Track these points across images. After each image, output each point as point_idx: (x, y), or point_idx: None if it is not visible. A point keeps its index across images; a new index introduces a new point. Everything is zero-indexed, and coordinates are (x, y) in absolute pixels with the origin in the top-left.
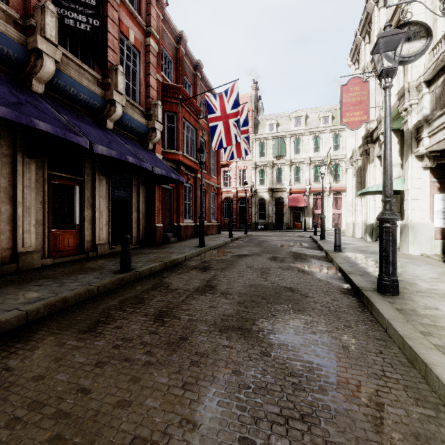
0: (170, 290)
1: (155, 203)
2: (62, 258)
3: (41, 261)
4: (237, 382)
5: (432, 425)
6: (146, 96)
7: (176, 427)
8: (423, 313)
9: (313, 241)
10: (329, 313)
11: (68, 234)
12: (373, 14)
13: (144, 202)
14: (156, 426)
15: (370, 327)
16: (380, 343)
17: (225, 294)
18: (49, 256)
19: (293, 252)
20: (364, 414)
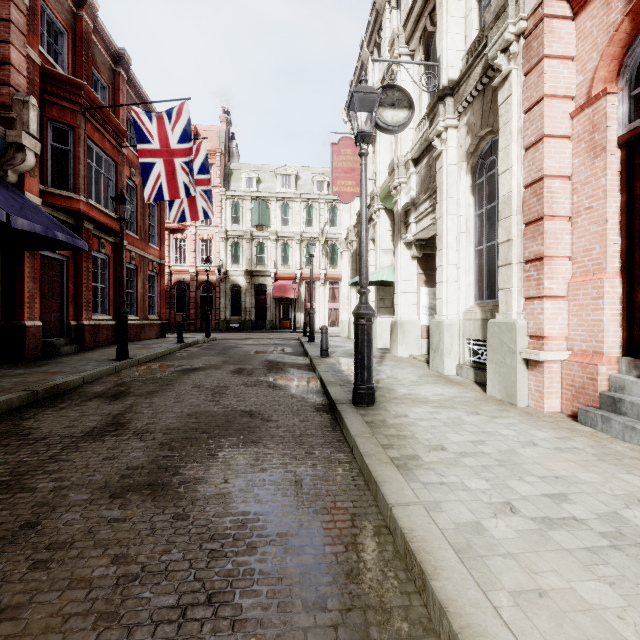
0: (31, 440)
1: (23, 283)
2: None
3: None
4: (116, 575)
5: (368, 554)
6: (0, 82)
7: None
8: (392, 423)
9: (300, 345)
10: (292, 439)
11: None
12: (368, 66)
13: None
14: None
15: (335, 450)
16: (341, 468)
17: (142, 434)
18: None
19: (270, 360)
20: (297, 565)
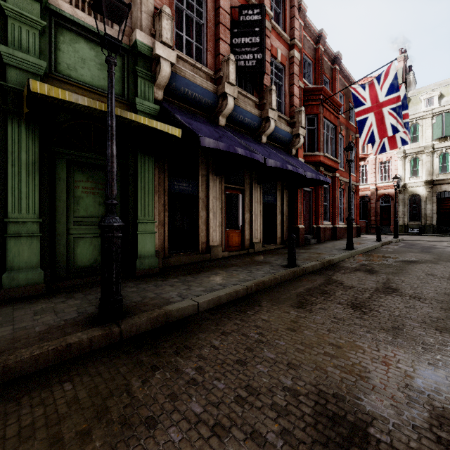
0: (347, 286)
1: (297, 205)
2: (233, 252)
3: (222, 253)
4: None
5: None
6: (289, 106)
7: (445, 390)
8: None
9: None
10: None
11: (235, 233)
12: None
13: (287, 205)
14: (423, 384)
15: None
16: None
17: (417, 298)
18: (224, 250)
19: None
20: None
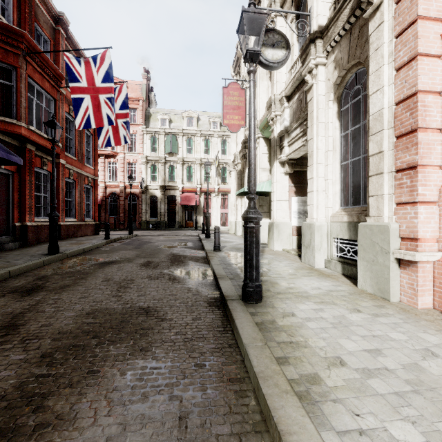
0: None
1: None
2: None
3: None
4: None
5: None
6: None
7: None
8: (282, 324)
9: (199, 240)
10: (183, 344)
11: None
12: None
13: None
14: None
15: (227, 359)
16: (234, 389)
17: (29, 340)
18: None
19: (174, 253)
20: None
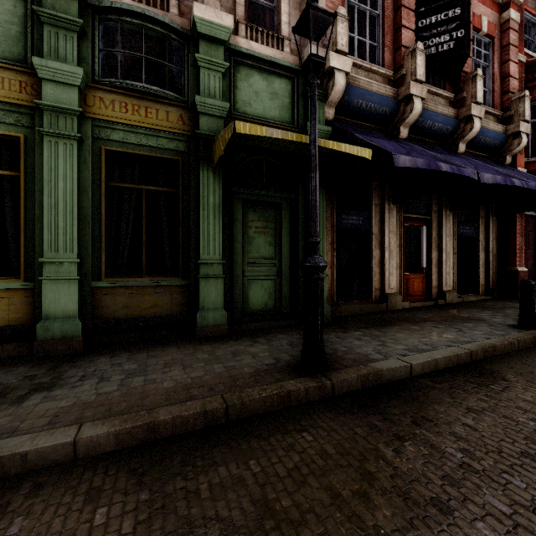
0: None
1: (515, 238)
2: (415, 303)
3: (401, 303)
4: None
5: None
6: (501, 94)
7: None
8: None
9: None
10: None
11: (417, 278)
12: None
13: (495, 239)
14: None
15: None
16: None
17: None
18: (403, 299)
19: None
20: None
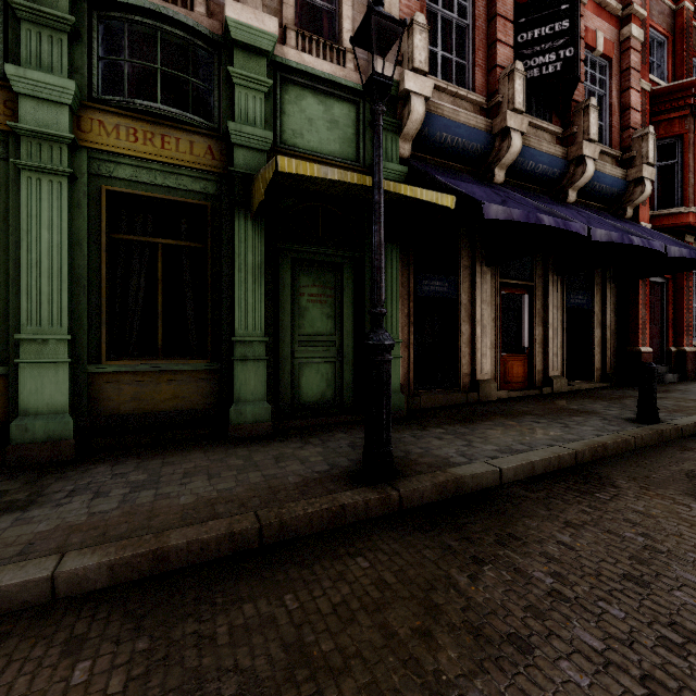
0: None
1: (637, 311)
2: (515, 391)
3: (496, 392)
4: None
5: None
6: (620, 130)
7: None
8: None
9: None
10: None
11: (516, 361)
12: None
13: (613, 311)
14: None
15: None
16: None
17: None
18: (499, 387)
19: None
20: None
